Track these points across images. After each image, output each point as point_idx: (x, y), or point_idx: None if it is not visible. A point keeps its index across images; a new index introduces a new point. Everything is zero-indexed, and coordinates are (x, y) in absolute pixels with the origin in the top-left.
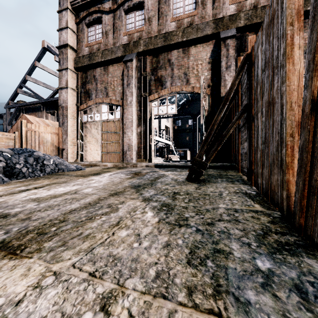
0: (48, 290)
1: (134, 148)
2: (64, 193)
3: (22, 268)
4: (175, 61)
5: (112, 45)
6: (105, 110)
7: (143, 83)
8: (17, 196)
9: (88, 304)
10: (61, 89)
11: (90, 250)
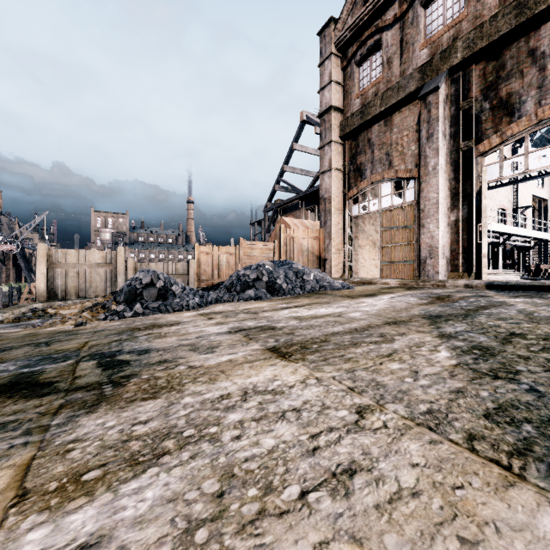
0: (311, 387)
1: (443, 252)
2: (326, 315)
3: (290, 367)
4: (549, 48)
5: (398, 77)
6: (387, 191)
7: (462, 123)
8: (280, 313)
9: (344, 406)
10: (323, 174)
11: (351, 371)
